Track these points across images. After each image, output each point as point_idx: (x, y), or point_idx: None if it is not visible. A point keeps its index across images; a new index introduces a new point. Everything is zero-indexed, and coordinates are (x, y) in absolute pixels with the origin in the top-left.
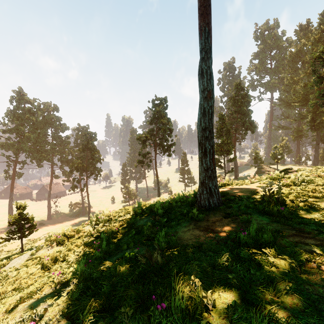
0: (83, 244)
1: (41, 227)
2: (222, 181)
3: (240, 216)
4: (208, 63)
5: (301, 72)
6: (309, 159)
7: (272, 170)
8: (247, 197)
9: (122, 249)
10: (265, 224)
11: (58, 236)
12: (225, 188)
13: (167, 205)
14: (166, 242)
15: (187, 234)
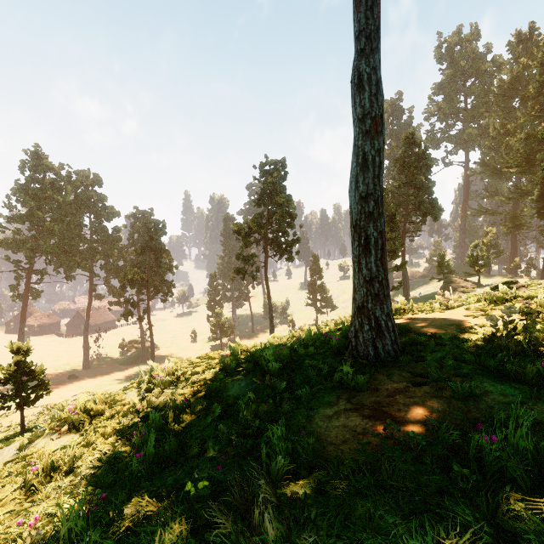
0: (116, 433)
1: (72, 382)
2: (393, 306)
3: (453, 383)
4: (372, 61)
5: (521, 115)
6: (533, 266)
7: (469, 286)
8: (452, 337)
9: (188, 455)
10: (516, 404)
11: (73, 413)
12: (400, 317)
13: (287, 354)
14: (288, 454)
15: (334, 426)
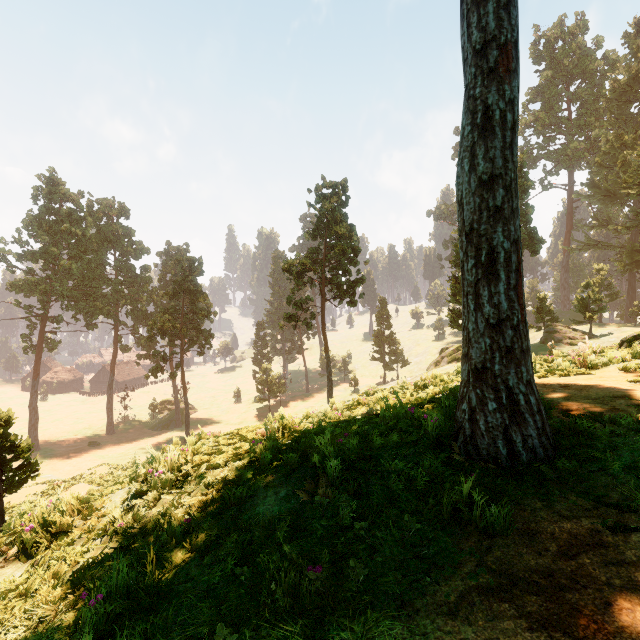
0: (72, 575)
1: (93, 450)
2: None
3: None
4: None
5: None
6: None
7: (579, 337)
8: (633, 421)
9: None
10: None
11: (26, 527)
12: None
13: (354, 445)
14: None
15: None
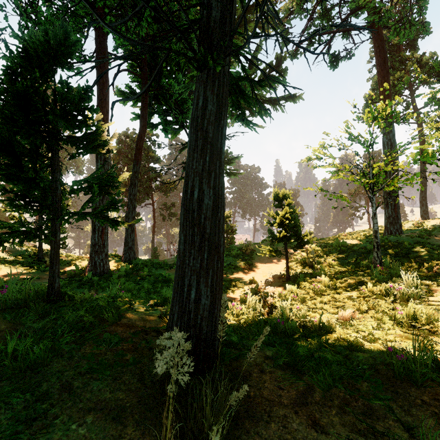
0: None
1: None
2: None
3: None
4: (424, 174)
5: None
6: None
7: None
8: None
9: None
10: None
11: None
12: None
13: None
14: None
15: None
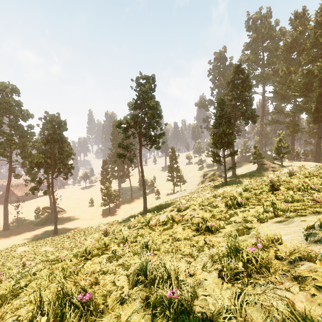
0: None
1: None
2: None
3: None
4: None
5: (302, 59)
6: (306, 155)
7: (277, 167)
8: None
9: None
10: None
11: None
12: None
13: None
14: None
15: None
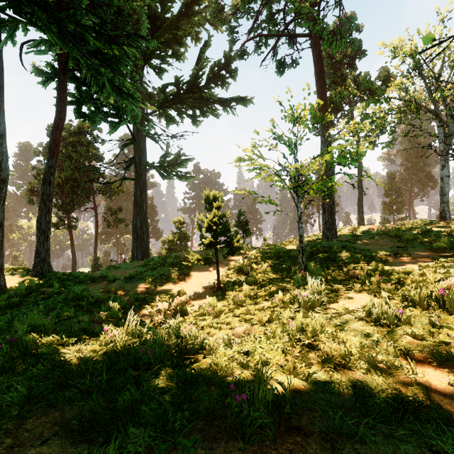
0: None
1: None
2: None
3: None
4: (361, 184)
5: None
6: None
7: None
8: None
9: None
10: None
11: None
12: None
13: None
14: None
15: None
